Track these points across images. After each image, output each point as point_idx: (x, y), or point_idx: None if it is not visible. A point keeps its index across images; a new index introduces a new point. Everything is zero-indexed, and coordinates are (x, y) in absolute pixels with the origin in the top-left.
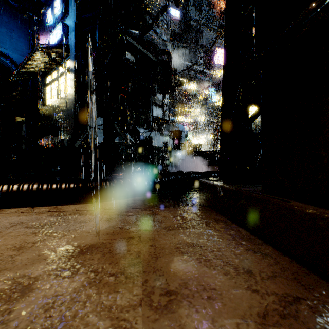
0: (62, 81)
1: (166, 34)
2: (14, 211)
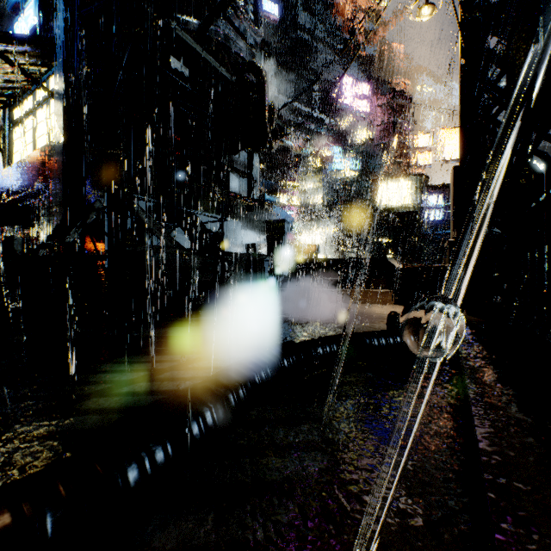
0: (43, 116)
1: (254, 34)
2: None
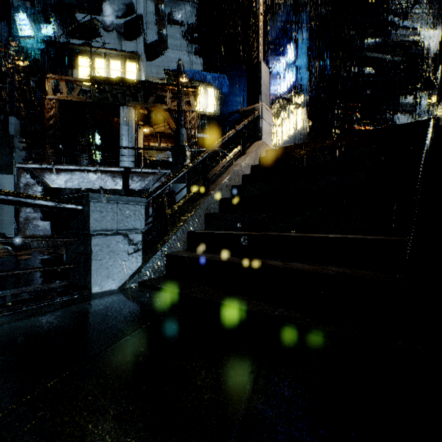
0: (293, 118)
1: (419, 20)
2: None
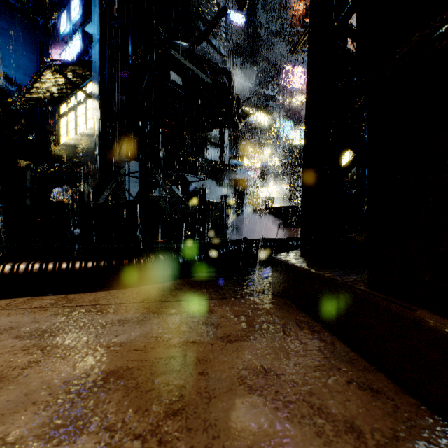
0: (82, 111)
1: (226, 47)
2: (5, 304)
